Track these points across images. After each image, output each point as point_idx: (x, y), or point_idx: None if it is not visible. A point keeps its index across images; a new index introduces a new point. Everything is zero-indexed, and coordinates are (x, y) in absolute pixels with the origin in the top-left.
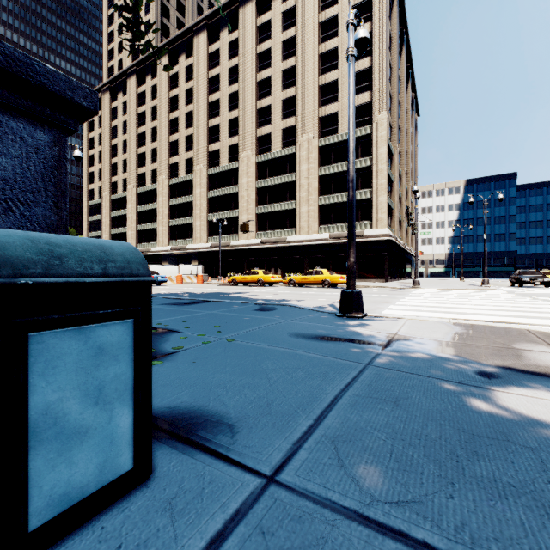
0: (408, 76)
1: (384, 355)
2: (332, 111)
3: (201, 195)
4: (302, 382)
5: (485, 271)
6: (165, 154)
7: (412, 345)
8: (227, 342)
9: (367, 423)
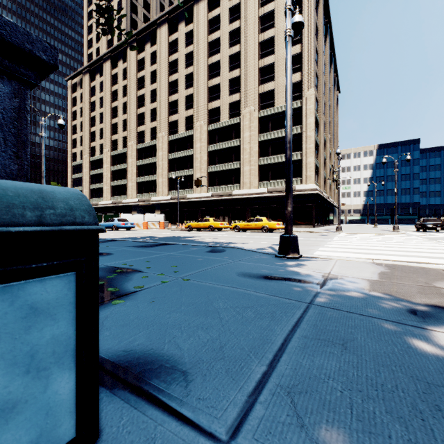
0: (331, 60)
1: (323, 294)
2: (269, 88)
3: (163, 157)
4: (252, 323)
5: (395, 218)
6: (134, 124)
7: (345, 283)
8: (183, 281)
9: (320, 369)
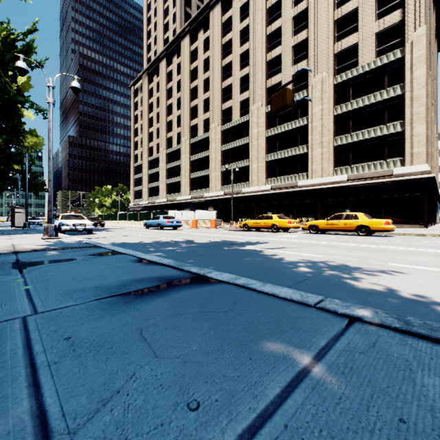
0: (433, 4)
1: None
2: (350, 43)
3: (216, 149)
4: None
5: None
6: (187, 118)
7: None
8: None
9: None
